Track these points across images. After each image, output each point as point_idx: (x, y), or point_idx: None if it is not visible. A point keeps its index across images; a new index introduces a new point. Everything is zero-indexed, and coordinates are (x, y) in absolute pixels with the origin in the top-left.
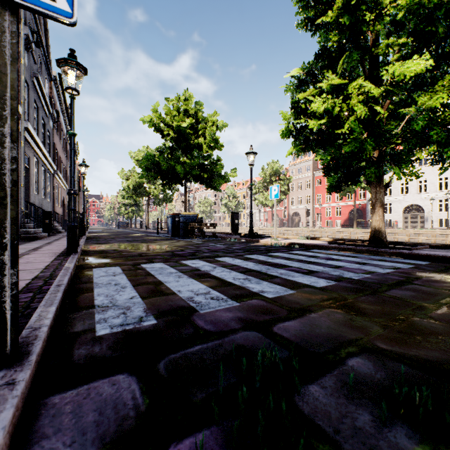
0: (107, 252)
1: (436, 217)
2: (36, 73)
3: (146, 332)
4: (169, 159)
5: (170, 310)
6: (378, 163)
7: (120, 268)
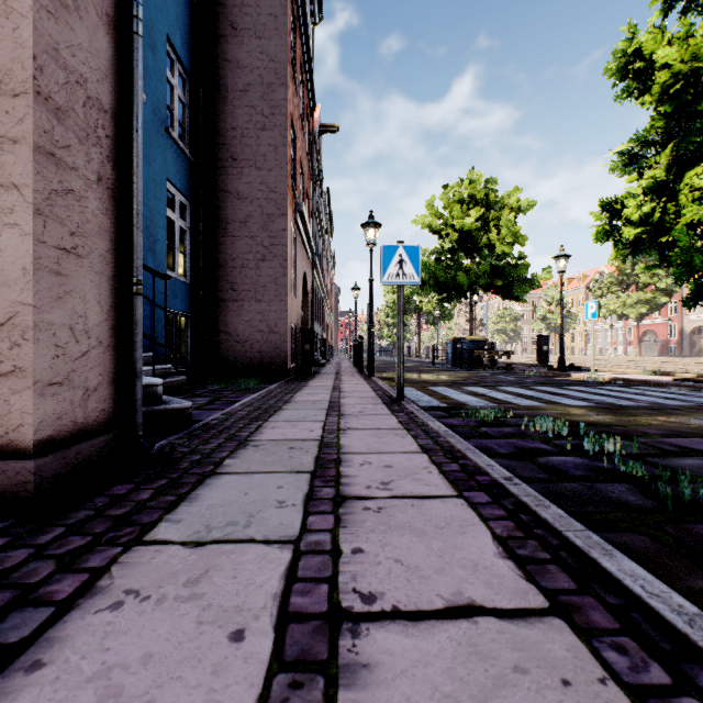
0: (393, 379)
1: None
2: (318, 204)
3: (443, 407)
4: (448, 268)
5: (454, 404)
6: None
7: (413, 388)
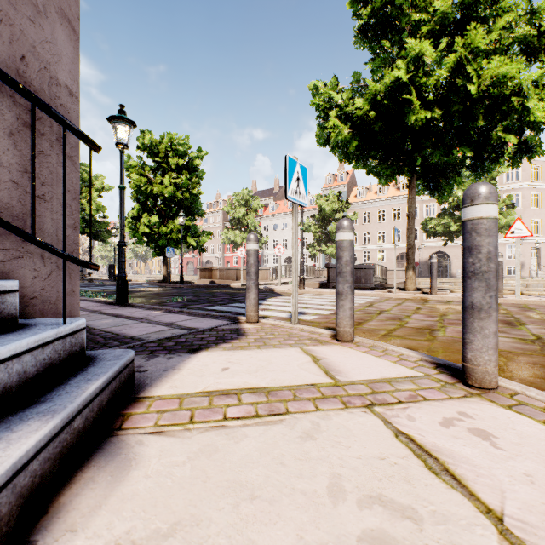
0: None
1: None
2: None
3: None
4: None
5: None
6: (160, 247)
7: None
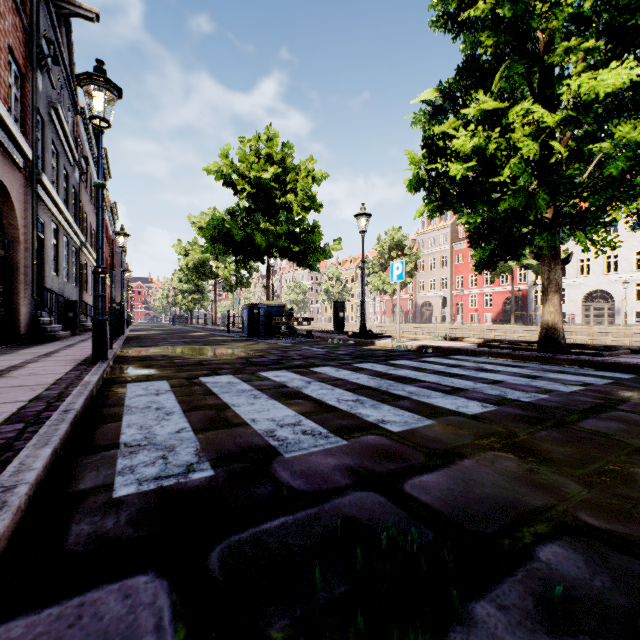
0: (153, 359)
1: (631, 309)
2: (55, 102)
3: (195, 491)
4: (244, 226)
5: (237, 452)
6: (553, 227)
7: (168, 384)
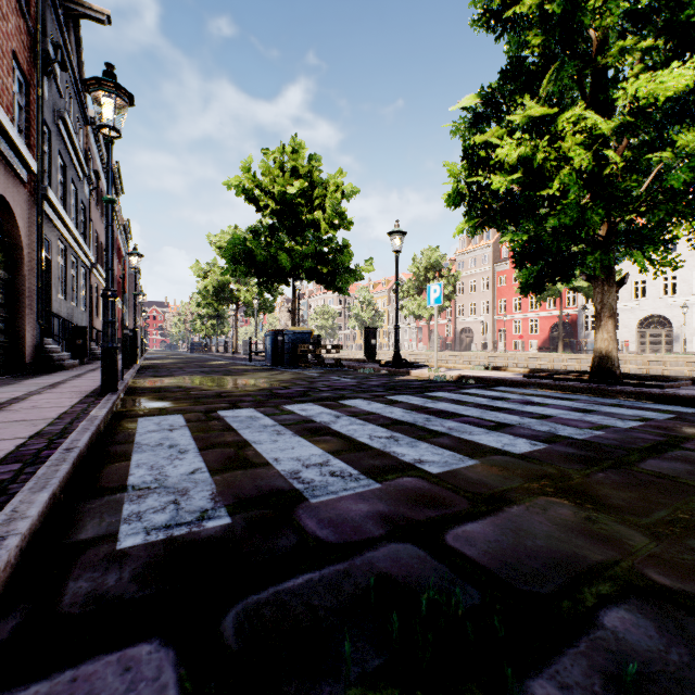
0: (168, 391)
1: (691, 335)
2: (62, 111)
3: (209, 542)
4: (267, 245)
5: (257, 497)
6: (607, 245)
7: (183, 418)
